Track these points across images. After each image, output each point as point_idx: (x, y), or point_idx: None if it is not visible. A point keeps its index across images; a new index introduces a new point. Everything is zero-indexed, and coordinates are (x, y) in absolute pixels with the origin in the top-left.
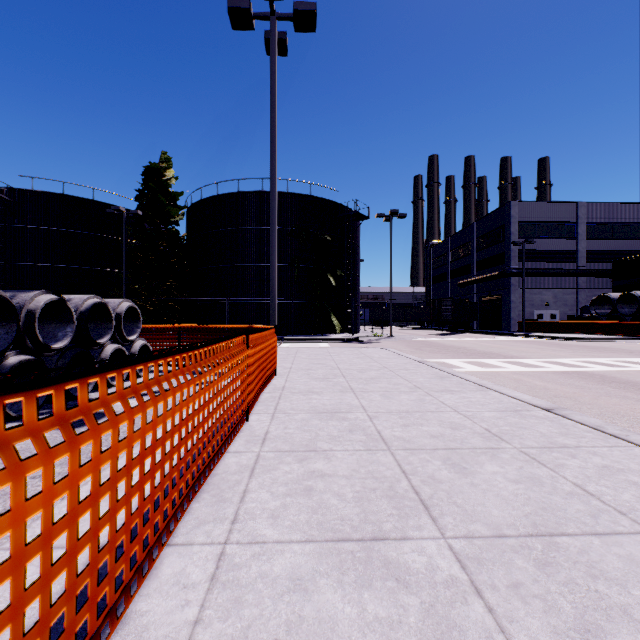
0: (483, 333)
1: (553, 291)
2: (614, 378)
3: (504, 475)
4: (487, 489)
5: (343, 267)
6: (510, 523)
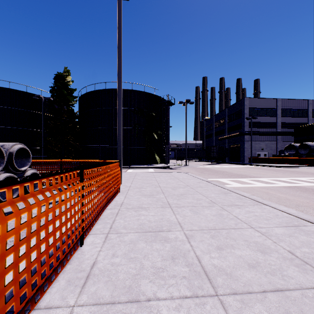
0: (231, 163)
1: (265, 142)
2: None
3: None
4: None
5: (161, 129)
6: None
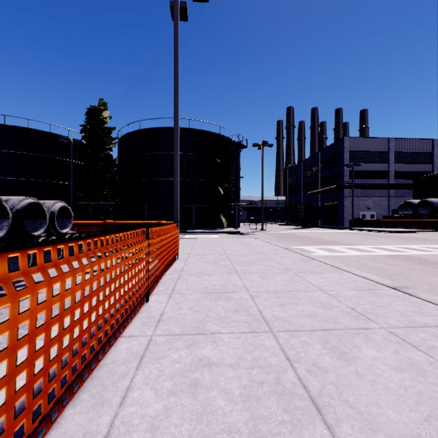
0: (325, 227)
1: (373, 199)
2: (428, 260)
3: (384, 361)
4: (374, 380)
5: (229, 181)
6: (415, 433)
